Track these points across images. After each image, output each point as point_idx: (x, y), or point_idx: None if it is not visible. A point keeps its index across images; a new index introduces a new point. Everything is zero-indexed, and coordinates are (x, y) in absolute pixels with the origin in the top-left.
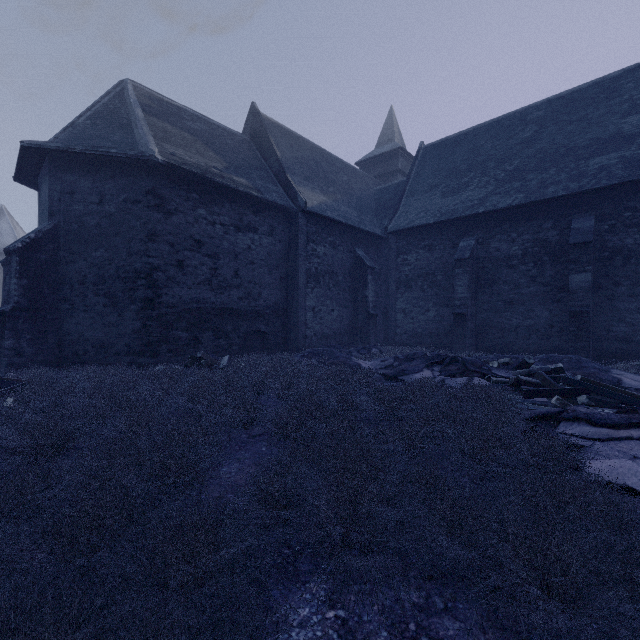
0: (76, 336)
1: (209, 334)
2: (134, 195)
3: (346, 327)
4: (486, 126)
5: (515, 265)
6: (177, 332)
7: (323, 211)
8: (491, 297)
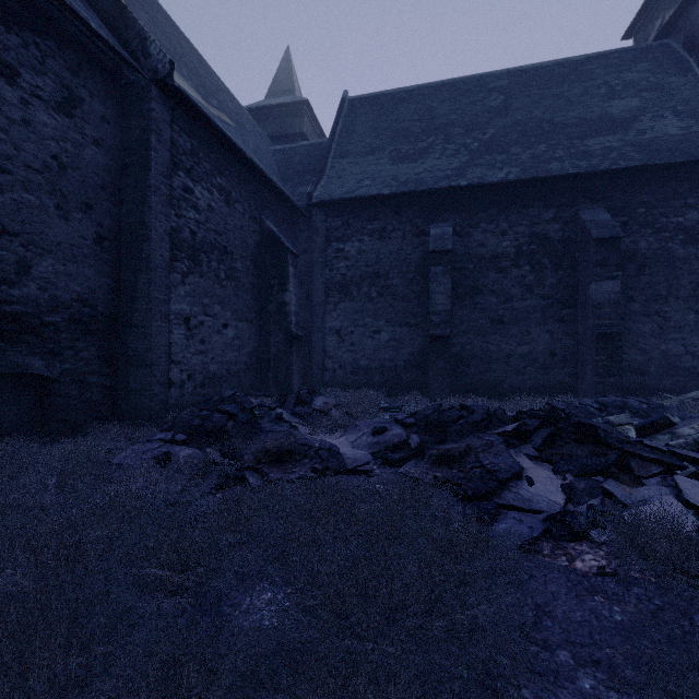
0: None
1: None
2: None
3: (248, 359)
4: (436, 86)
5: (506, 268)
6: None
7: (209, 113)
8: (473, 313)
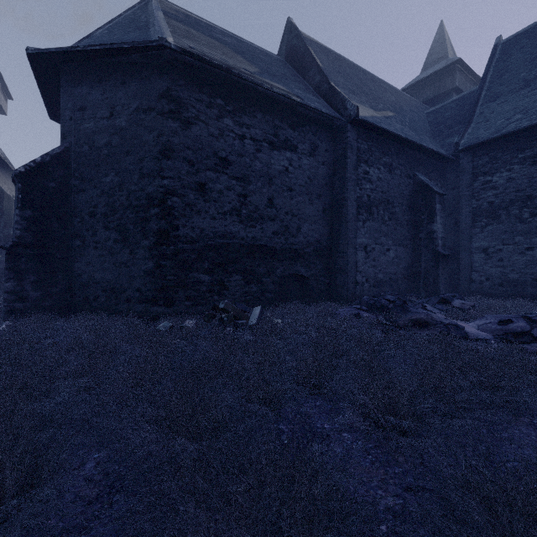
0: (86, 278)
1: (237, 278)
2: (146, 102)
3: (404, 271)
4: None
5: None
6: (197, 274)
7: (377, 123)
8: None
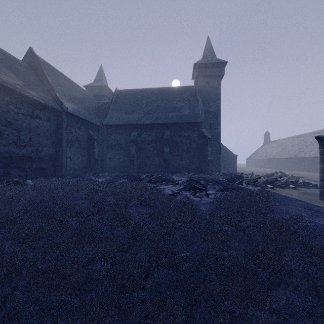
0: None
1: (15, 169)
2: None
3: (85, 165)
4: (140, 90)
5: (149, 143)
6: None
7: (75, 113)
8: (142, 154)
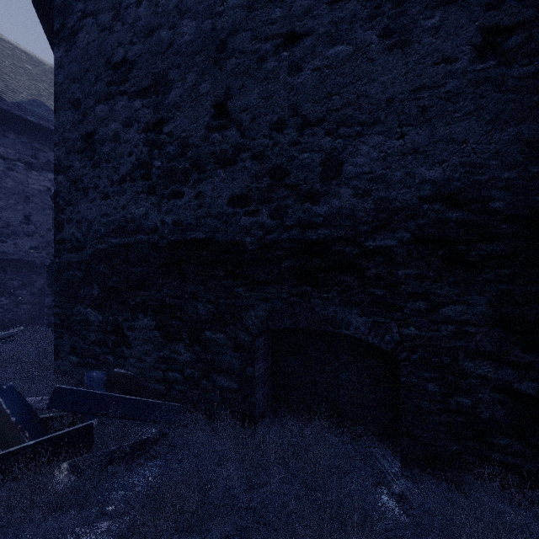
0: None
1: (148, 322)
2: None
3: None
4: None
5: None
6: (85, 308)
7: None
8: None
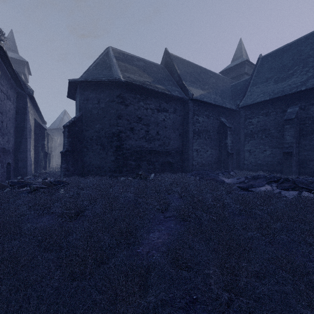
0: (89, 163)
1: (145, 163)
2: (112, 98)
3: (215, 160)
4: (305, 37)
5: None
6: (130, 162)
7: (202, 98)
8: (311, 142)
